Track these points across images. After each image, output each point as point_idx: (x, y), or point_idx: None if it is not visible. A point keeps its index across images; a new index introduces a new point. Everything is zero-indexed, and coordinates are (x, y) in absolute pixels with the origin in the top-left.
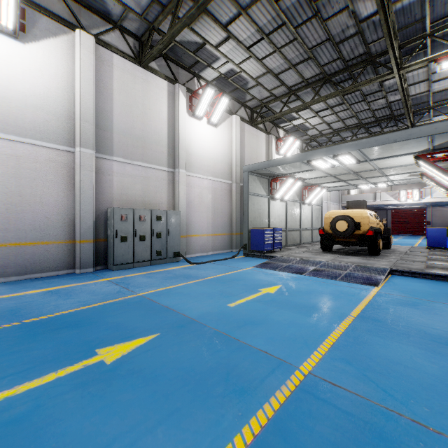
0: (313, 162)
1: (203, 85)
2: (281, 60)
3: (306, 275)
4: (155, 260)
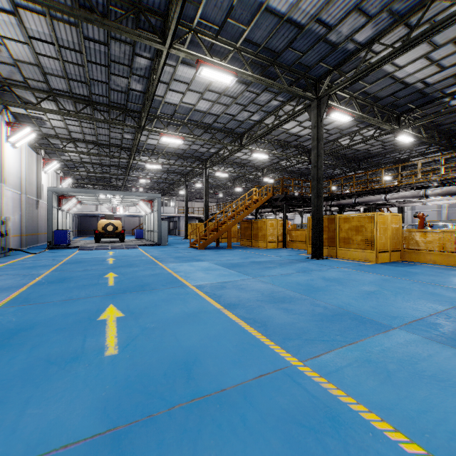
0: (102, 195)
1: (23, 124)
2: (79, 129)
3: (111, 249)
4: (2, 254)
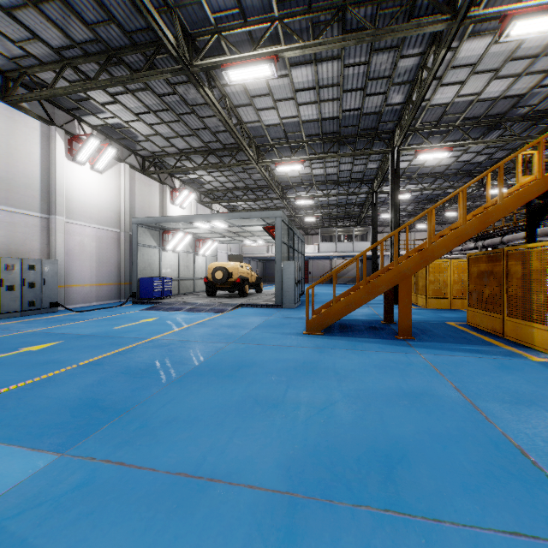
0: (194, 223)
1: (86, 134)
2: (169, 130)
3: (182, 311)
4: (27, 310)
